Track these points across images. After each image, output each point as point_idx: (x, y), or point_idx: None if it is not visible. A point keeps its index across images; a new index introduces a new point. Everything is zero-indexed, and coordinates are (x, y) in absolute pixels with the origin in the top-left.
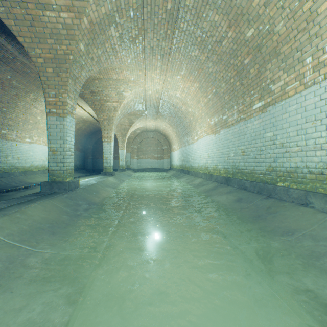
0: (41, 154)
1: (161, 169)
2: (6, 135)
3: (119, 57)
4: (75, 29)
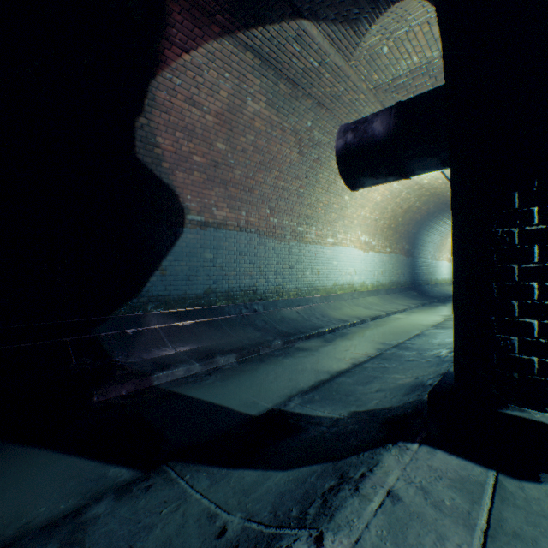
0: (443, 269)
1: None
2: (435, 257)
3: None
4: None
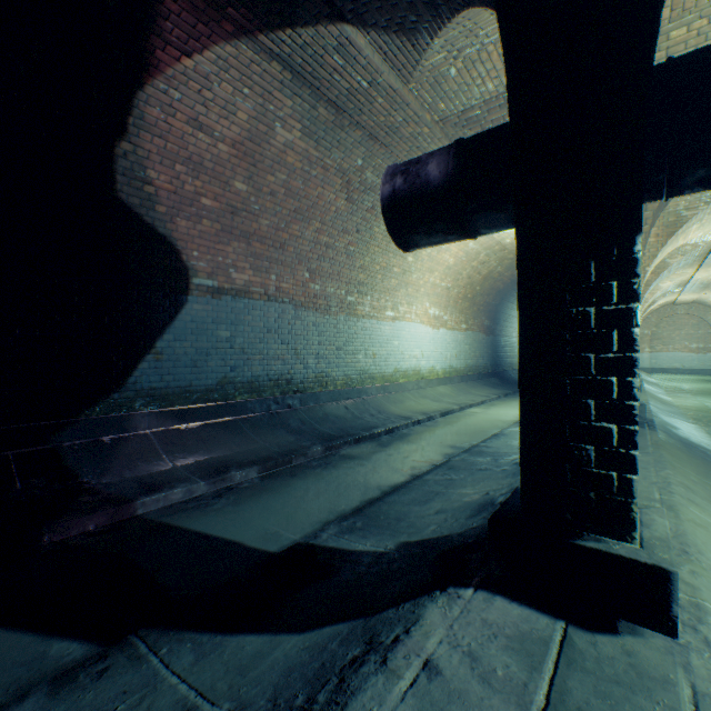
0: None
1: (705, 371)
2: None
3: (672, 273)
4: (651, 281)
